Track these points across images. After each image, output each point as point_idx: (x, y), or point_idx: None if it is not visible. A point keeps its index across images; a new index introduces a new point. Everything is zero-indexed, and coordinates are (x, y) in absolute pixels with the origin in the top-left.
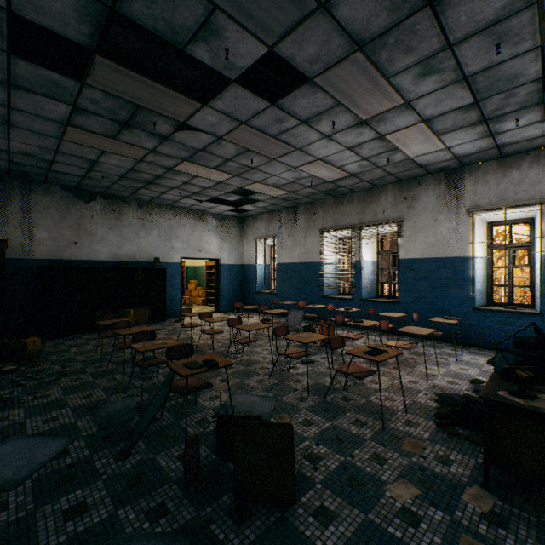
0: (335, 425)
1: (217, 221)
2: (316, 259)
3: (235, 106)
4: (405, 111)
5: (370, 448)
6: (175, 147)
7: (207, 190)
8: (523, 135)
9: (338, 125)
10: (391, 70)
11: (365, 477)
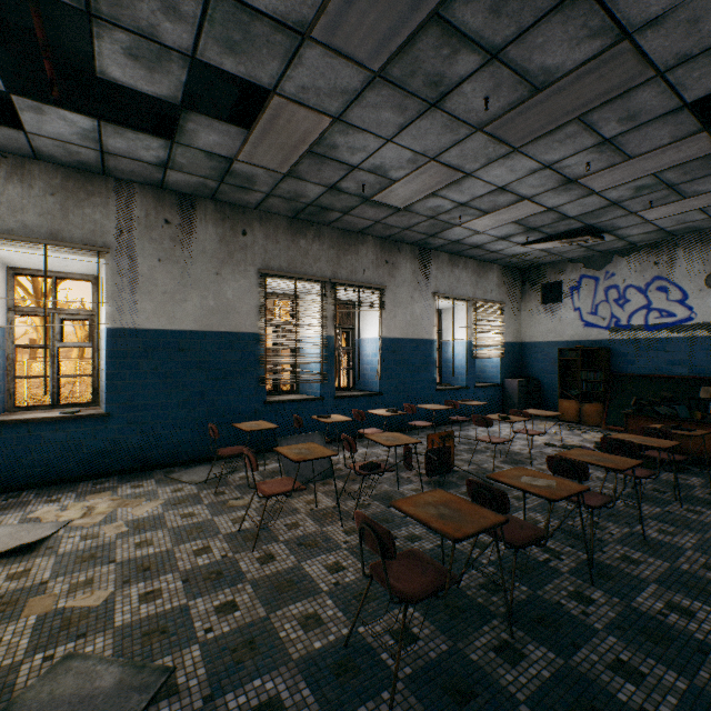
0: None
1: None
2: (250, 327)
3: None
4: (578, 196)
5: None
6: None
7: None
8: (495, 247)
9: (575, 168)
10: (665, 172)
11: None
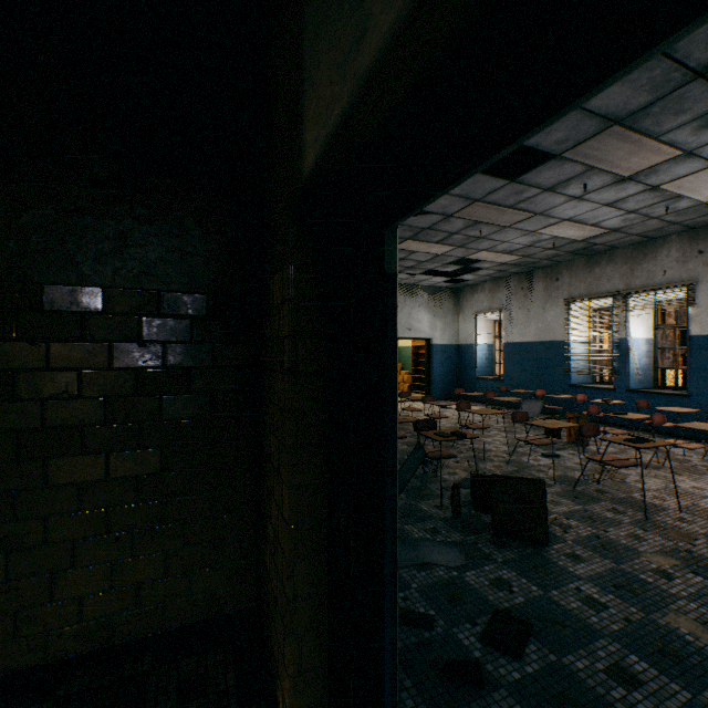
0: (587, 509)
1: (428, 295)
2: (559, 337)
3: (471, 189)
4: (685, 159)
5: (626, 529)
6: (401, 229)
7: (423, 263)
8: None
9: (591, 186)
10: (658, 131)
11: (619, 545)
